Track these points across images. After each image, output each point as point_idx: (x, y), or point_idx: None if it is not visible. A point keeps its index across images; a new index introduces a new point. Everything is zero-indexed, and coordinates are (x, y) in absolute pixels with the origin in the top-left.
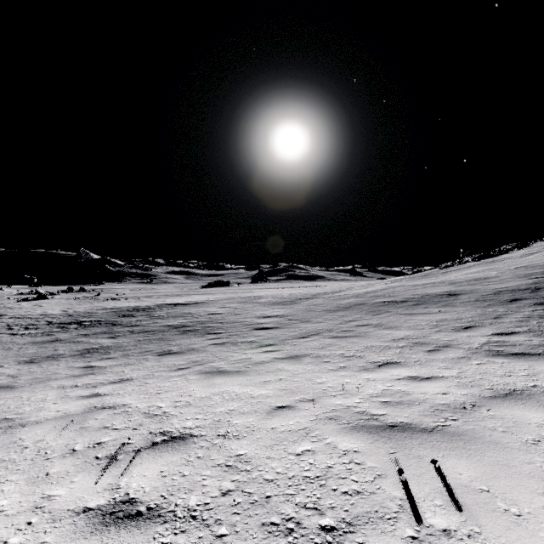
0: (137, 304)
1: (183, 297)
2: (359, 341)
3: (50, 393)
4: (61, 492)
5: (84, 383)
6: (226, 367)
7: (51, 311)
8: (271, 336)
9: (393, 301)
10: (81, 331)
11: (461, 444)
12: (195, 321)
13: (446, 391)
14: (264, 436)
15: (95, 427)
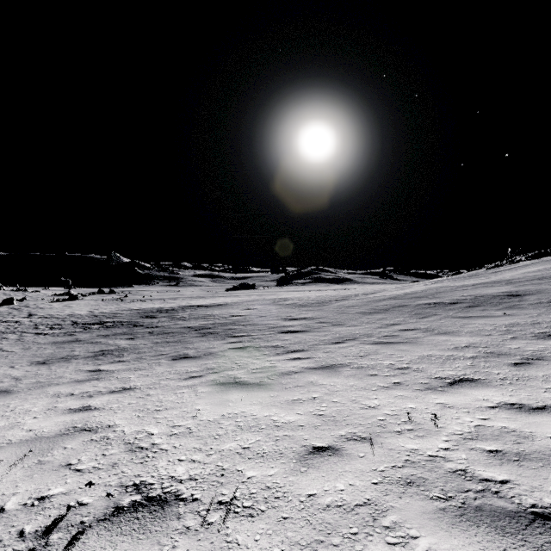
0: (161, 306)
1: (207, 299)
2: (409, 348)
3: (40, 402)
4: None
5: (82, 391)
6: (245, 377)
7: (78, 311)
8: (299, 340)
9: (440, 302)
10: (102, 331)
11: None
12: (216, 323)
13: None
14: (296, 515)
15: (55, 464)
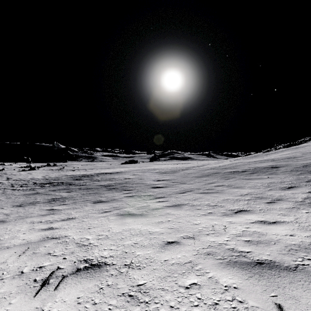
0: (84, 173)
1: (110, 169)
2: (218, 195)
3: (24, 226)
4: None
5: (46, 220)
6: (133, 211)
7: (36, 176)
8: (162, 192)
9: (237, 171)
10: (51, 188)
11: None
12: (116, 183)
13: (292, 233)
14: (159, 267)
15: (42, 253)
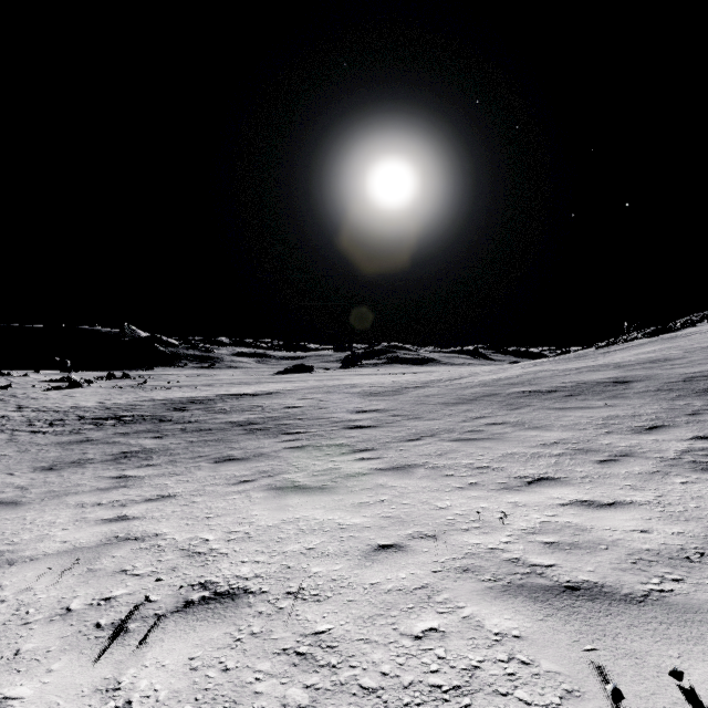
0: (193, 395)
1: (252, 385)
2: (493, 445)
3: (63, 513)
4: (26, 691)
5: (111, 500)
6: (305, 481)
7: (84, 403)
8: (368, 437)
9: (537, 391)
10: (119, 428)
11: (705, 630)
12: (266, 417)
13: (646, 527)
14: (360, 598)
15: (108, 571)
